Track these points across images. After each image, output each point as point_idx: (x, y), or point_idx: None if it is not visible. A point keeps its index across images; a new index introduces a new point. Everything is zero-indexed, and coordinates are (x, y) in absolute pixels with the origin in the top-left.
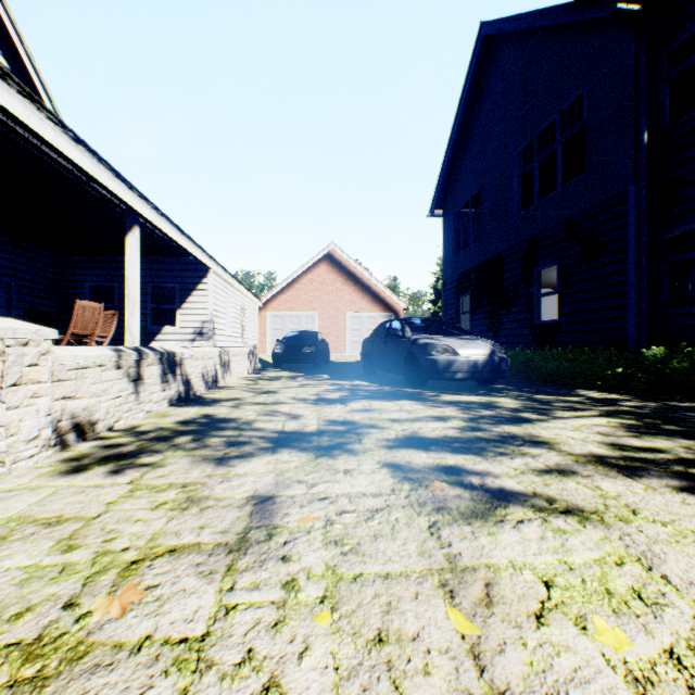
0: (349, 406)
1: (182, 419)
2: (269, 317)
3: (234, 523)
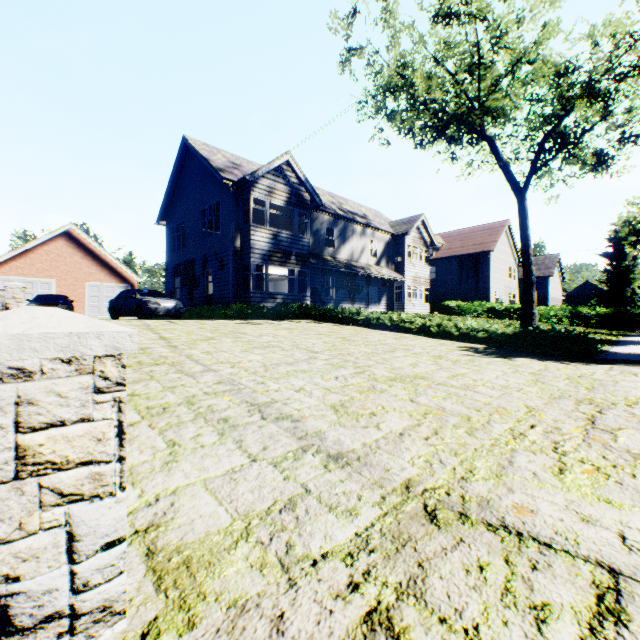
0: None
1: None
2: None
3: None
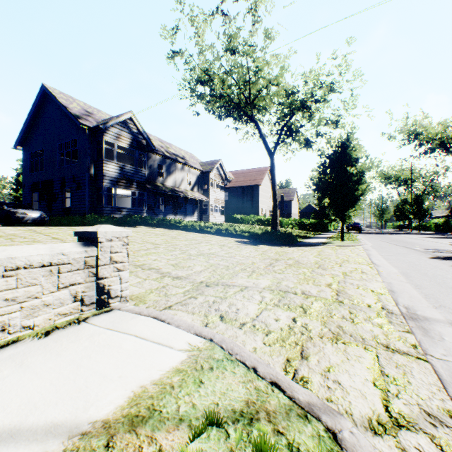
0: None
1: None
2: None
3: None
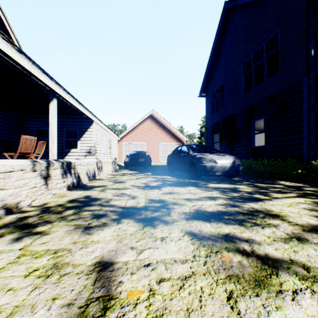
0: (161, 190)
1: (71, 199)
2: (123, 145)
3: (79, 294)
